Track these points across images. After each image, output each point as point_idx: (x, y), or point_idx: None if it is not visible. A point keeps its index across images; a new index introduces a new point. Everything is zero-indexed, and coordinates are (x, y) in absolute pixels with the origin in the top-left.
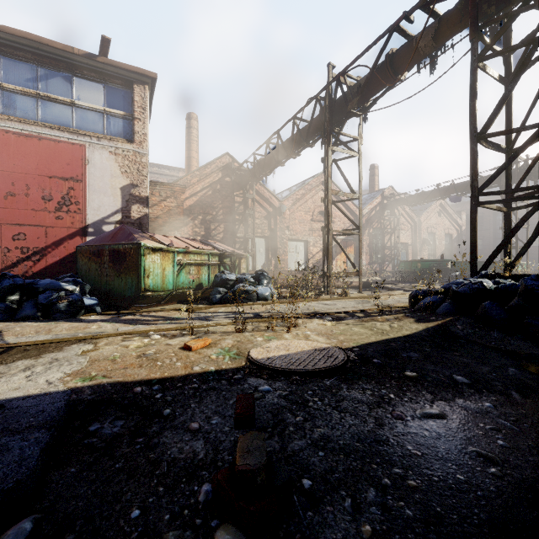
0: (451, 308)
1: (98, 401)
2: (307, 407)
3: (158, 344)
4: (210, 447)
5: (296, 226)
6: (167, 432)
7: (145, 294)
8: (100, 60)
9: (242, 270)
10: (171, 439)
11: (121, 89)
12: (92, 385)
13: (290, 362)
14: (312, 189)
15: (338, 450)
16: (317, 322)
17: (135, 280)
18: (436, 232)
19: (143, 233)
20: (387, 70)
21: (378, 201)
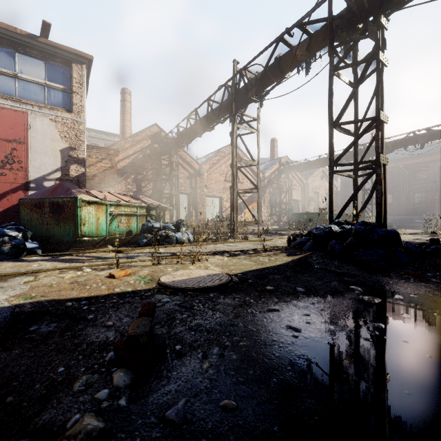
0: (312, 246)
1: (37, 312)
2: (193, 309)
3: (89, 275)
4: (118, 334)
5: (212, 185)
6: (89, 328)
7: (81, 239)
8: (41, 40)
9: (166, 220)
10: (91, 331)
11: (61, 67)
12: (32, 302)
13: (188, 283)
14: (226, 156)
15: (204, 330)
16: (217, 258)
17: (72, 227)
18: (319, 191)
19: (80, 189)
20: (276, 69)
21: (276, 167)
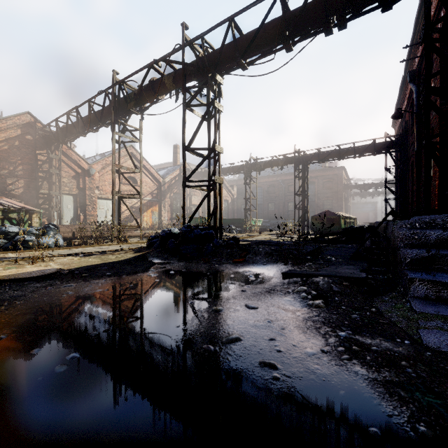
0: (158, 244)
1: None
2: None
3: None
4: None
5: (105, 187)
6: None
7: None
8: None
9: (33, 224)
10: None
11: None
12: None
13: (8, 277)
14: (122, 158)
15: None
16: (68, 258)
17: None
18: (218, 198)
19: None
20: (150, 90)
21: (177, 173)
